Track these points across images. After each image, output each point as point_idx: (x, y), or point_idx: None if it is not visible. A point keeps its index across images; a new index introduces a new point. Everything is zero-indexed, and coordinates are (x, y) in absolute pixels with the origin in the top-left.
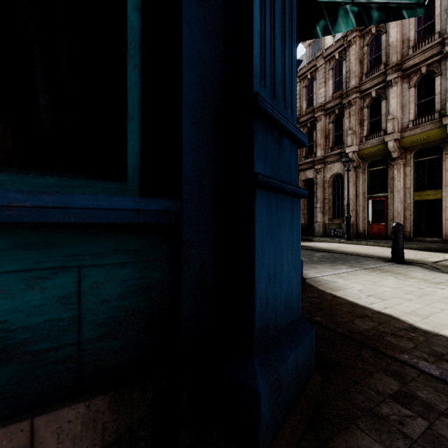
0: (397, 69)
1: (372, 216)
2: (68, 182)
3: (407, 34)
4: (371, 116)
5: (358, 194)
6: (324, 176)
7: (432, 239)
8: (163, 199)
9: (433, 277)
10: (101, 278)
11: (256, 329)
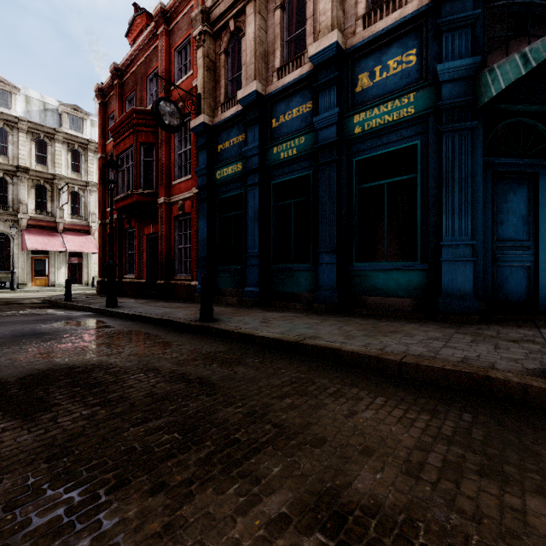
0: None
1: None
2: (407, 262)
3: None
4: None
5: None
6: None
7: None
8: (424, 264)
9: None
10: (413, 279)
11: (442, 291)
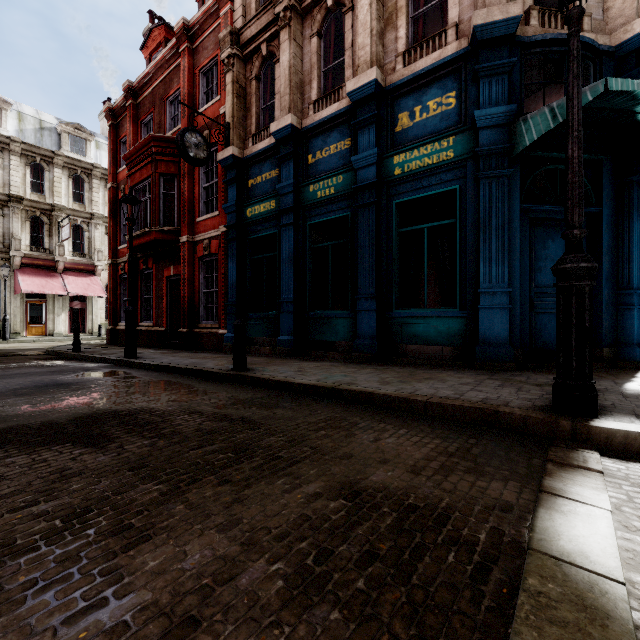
0: None
1: None
2: (447, 309)
3: None
4: None
5: None
6: None
7: None
8: (463, 311)
9: None
10: (452, 326)
11: (479, 339)
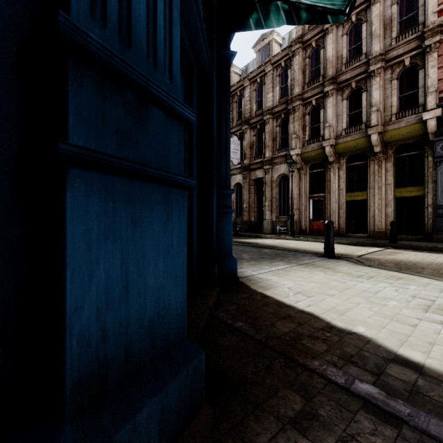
0: (333, 82)
1: (313, 214)
2: None
3: (341, 52)
4: (312, 123)
5: (301, 194)
6: (272, 176)
7: (360, 234)
8: None
9: (356, 270)
10: None
11: (70, 384)
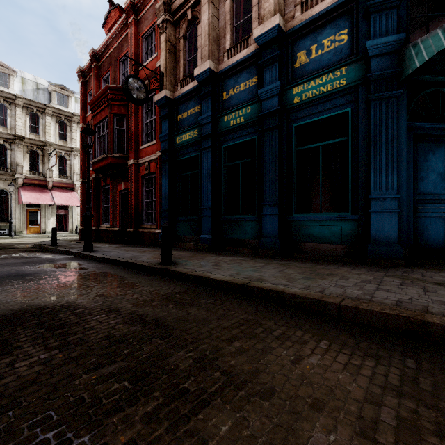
0: None
1: None
2: (340, 213)
3: None
4: None
5: None
6: None
7: None
8: (355, 215)
9: None
10: (344, 228)
11: (370, 239)
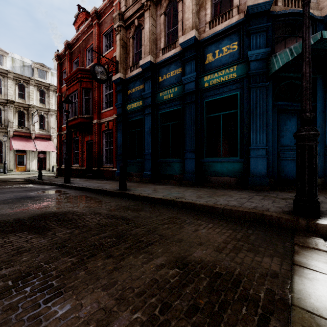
0: None
1: None
2: (233, 158)
3: None
4: None
5: None
6: None
7: None
8: (241, 159)
9: None
10: (235, 167)
11: (250, 173)
